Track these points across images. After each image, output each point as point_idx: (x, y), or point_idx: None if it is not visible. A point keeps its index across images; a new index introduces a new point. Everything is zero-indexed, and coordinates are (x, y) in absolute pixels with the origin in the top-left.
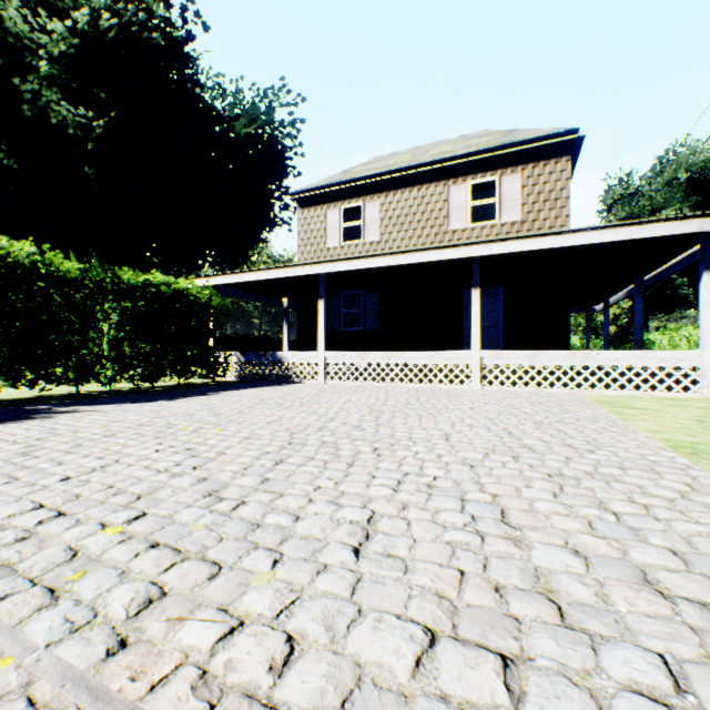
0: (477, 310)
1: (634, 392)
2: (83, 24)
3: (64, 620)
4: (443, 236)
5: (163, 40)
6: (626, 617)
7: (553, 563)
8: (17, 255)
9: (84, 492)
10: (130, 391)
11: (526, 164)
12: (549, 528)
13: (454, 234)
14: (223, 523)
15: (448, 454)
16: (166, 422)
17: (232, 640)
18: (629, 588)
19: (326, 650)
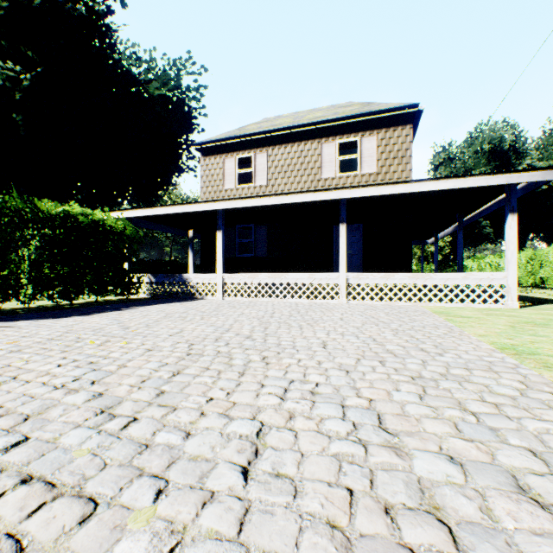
0: (344, 240)
1: (459, 304)
2: None
3: None
4: (317, 183)
5: (86, 11)
6: (516, 537)
7: (433, 473)
8: None
9: None
10: (49, 307)
11: (380, 129)
12: (423, 433)
13: (326, 181)
14: (110, 445)
15: (327, 360)
16: (76, 336)
17: None
18: (509, 499)
19: None
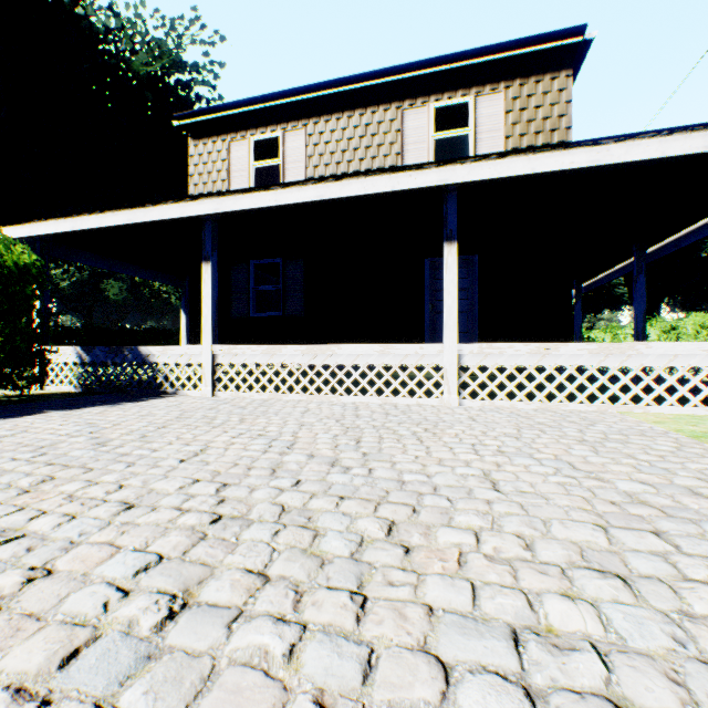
0: (454, 277)
1: (703, 409)
2: None
3: None
4: None
5: None
6: None
7: None
8: None
9: None
10: None
11: (511, 80)
12: None
13: None
14: None
15: None
16: None
17: None
18: None
19: None
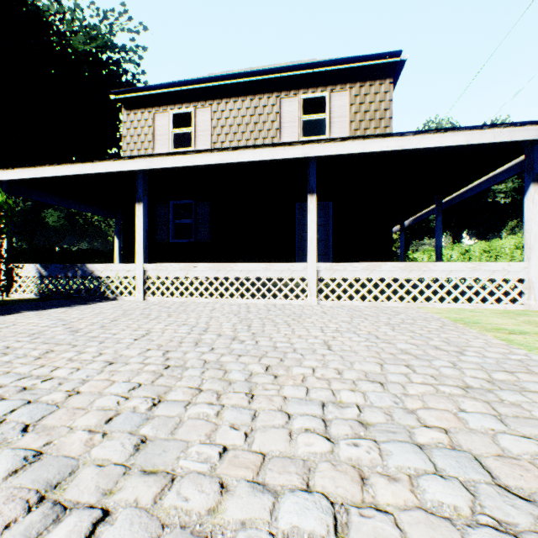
0: (314, 218)
1: (467, 304)
2: None
3: None
4: None
5: None
6: None
7: None
8: None
9: None
10: None
11: (354, 83)
12: None
13: None
14: None
15: None
16: None
17: None
18: None
19: None
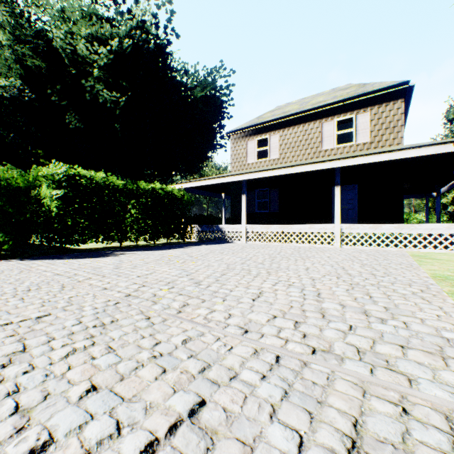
0: (338, 199)
1: (443, 250)
2: (115, 47)
3: (162, 307)
4: (318, 154)
5: (154, 47)
6: (346, 318)
7: (329, 306)
8: (97, 179)
9: (148, 280)
10: (144, 245)
11: (373, 106)
12: (335, 298)
13: (325, 152)
14: (203, 290)
15: (304, 275)
16: (168, 259)
17: (212, 313)
18: (354, 313)
19: (241, 316)
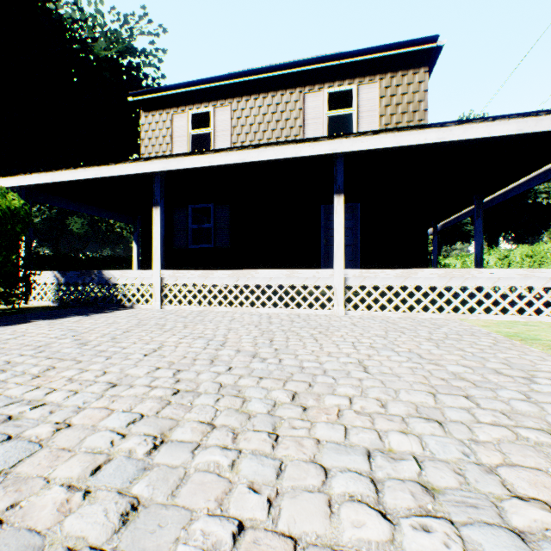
0: (341, 220)
1: (518, 316)
2: None
3: None
4: None
5: None
6: None
7: None
8: None
9: None
10: None
11: (384, 74)
12: None
13: None
14: None
15: None
16: None
17: None
18: None
19: None
